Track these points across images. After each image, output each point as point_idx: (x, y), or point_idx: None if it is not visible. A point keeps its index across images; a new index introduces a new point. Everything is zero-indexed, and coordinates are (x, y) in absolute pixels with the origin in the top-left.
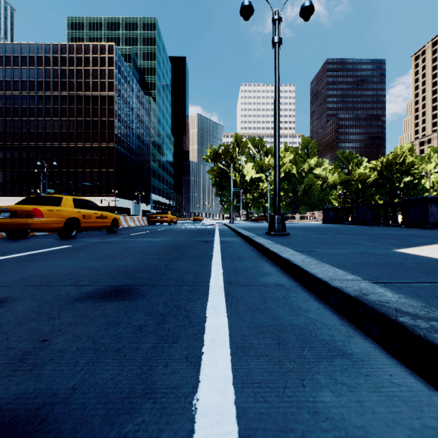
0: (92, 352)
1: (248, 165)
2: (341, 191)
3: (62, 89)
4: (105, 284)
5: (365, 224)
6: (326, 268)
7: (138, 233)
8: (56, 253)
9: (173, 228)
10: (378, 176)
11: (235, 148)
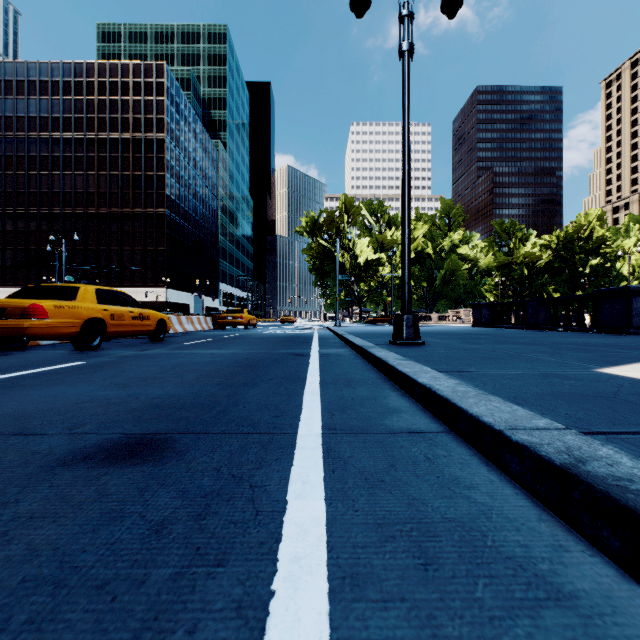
0: (48, 590)
1: (361, 241)
2: (498, 280)
3: (89, 129)
4: (121, 431)
5: (535, 327)
6: (496, 404)
7: (197, 341)
8: (60, 374)
9: (250, 334)
10: (553, 257)
11: (342, 216)
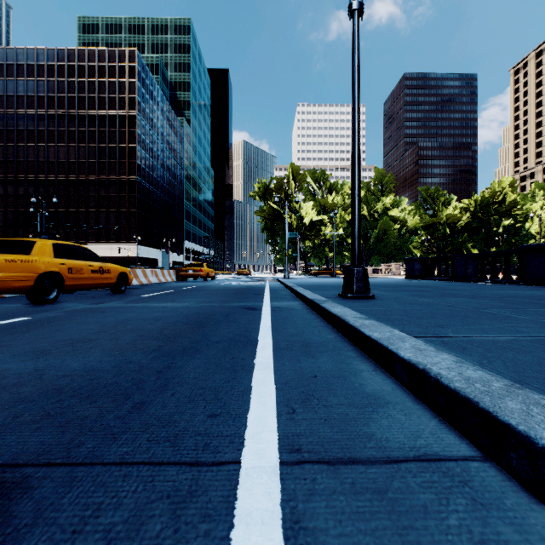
0: None
1: (306, 204)
2: (424, 238)
3: (70, 106)
4: None
5: (464, 279)
6: None
7: (156, 293)
8: None
9: (208, 286)
10: (471, 218)
11: (290, 183)
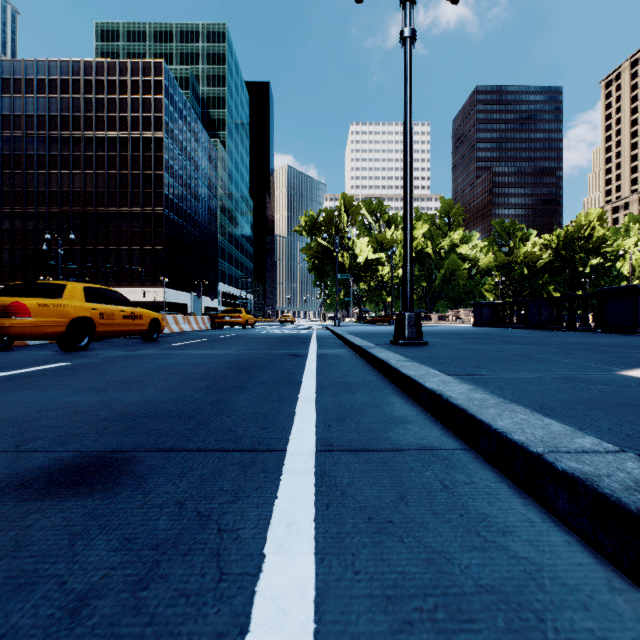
0: None
1: (361, 240)
2: (498, 280)
3: (86, 127)
4: (78, 447)
5: (538, 327)
6: (523, 416)
7: (191, 341)
8: (35, 377)
9: (247, 334)
10: (553, 256)
11: (342, 216)
